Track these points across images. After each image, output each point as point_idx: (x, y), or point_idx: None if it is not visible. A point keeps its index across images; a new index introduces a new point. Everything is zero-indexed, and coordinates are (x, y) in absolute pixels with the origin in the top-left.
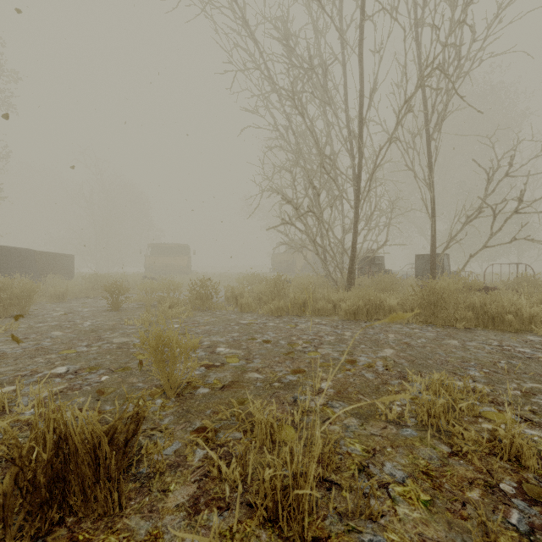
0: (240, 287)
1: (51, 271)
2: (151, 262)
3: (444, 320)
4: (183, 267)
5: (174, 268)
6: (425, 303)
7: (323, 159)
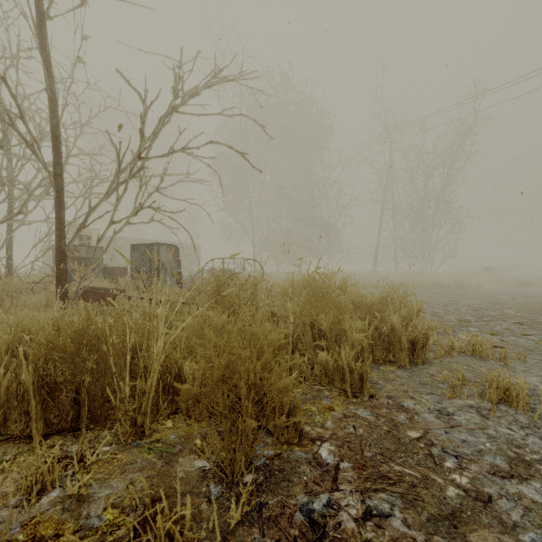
0: None
1: None
2: None
3: None
4: None
5: None
6: None
7: None
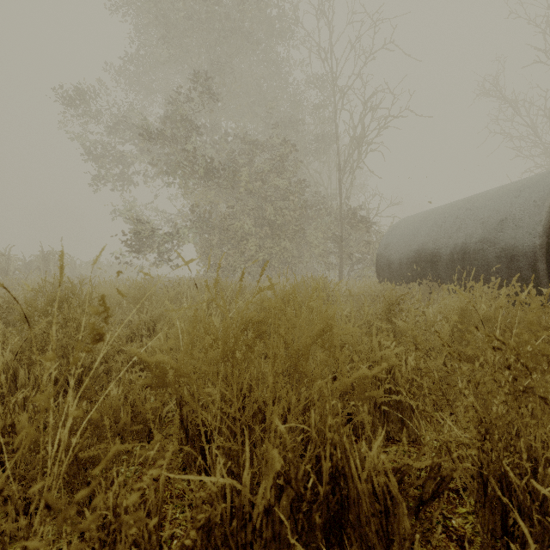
0: None
1: None
2: None
3: None
4: None
5: None
6: None
7: None
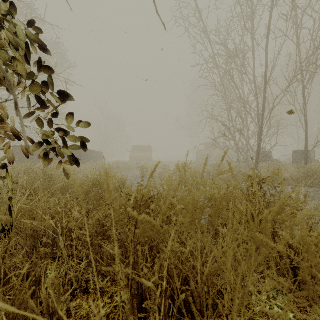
0: (198, 168)
1: (96, 160)
2: (133, 155)
3: (316, 184)
4: (149, 157)
5: (144, 158)
6: (305, 176)
7: (245, 103)
